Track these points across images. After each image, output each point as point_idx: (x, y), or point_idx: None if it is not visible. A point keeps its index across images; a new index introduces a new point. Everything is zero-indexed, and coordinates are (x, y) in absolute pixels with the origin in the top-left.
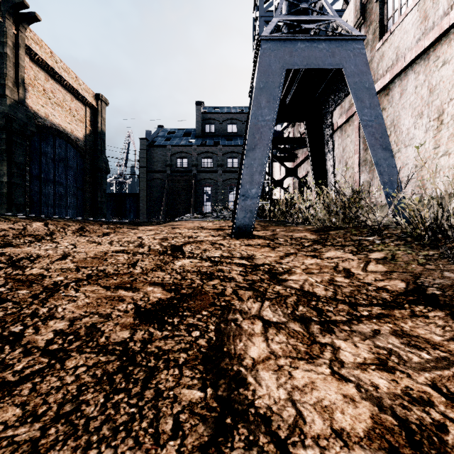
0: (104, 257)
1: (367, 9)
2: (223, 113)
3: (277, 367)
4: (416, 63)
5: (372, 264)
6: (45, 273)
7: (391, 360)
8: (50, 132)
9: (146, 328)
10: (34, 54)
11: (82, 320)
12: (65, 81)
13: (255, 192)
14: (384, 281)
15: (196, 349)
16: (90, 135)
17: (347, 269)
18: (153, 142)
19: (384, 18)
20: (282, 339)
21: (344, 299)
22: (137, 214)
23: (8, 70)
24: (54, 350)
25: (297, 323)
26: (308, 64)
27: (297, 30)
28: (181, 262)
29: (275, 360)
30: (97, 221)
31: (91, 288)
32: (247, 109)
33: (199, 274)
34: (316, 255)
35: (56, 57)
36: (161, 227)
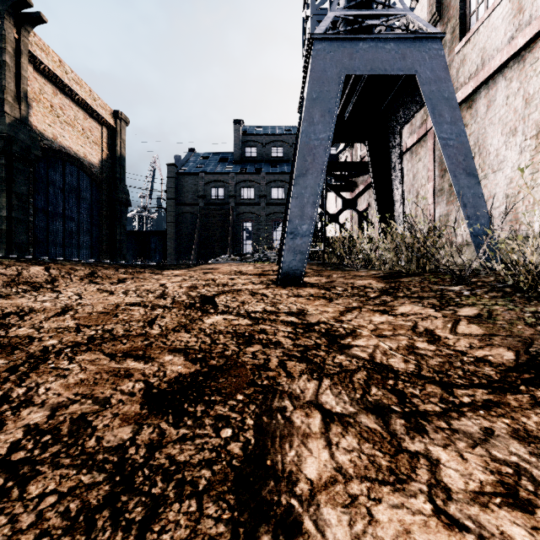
0: (115, 311)
1: (444, 3)
2: (267, 134)
3: (349, 498)
4: (507, 67)
5: (462, 324)
6: (34, 334)
7: (522, 487)
8: (58, 156)
9: (156, 423)
10: (39, 63)
11: (69, 408)
12: (77, 95)
13: (307, 229)
14: (483, 349)
15: (226, 461)
16: (107, 161)
17: (431, 331)
18: (183, 169)
19: (466, 13)
20: (352, 444)
21: (432, 375)
22: (163, 255)
23: (8, 82)
24: (18, 462)
25: (371, 416)
26: (372, 68)
27: (359, 26)
28: (213, 318)
29: (344, 484)
30: (113, 264)
31: (91, 356)
32: (295, 129)
33: (235, 336)
34: (387, 309)
35: (66, 66)
36: (190, 271)
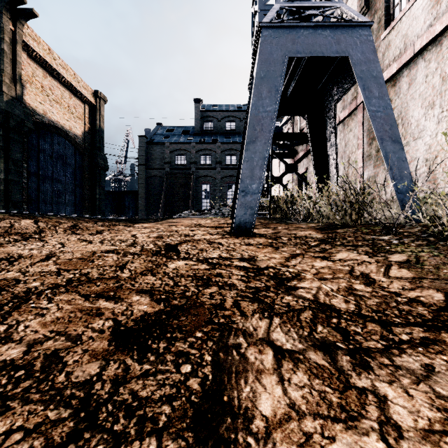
0: (91, 257)
1: None
2: (222, 110)
3: (303, 436)
4: (426, 50)
5: (394, 269)
6: (20, 277)
7: None
8: (48, 129)
9: (122, 359)
10: (32, 51)
11: (44, 344)
12: (63, 78)
13: (256, 187)
14: (414, 290)
15: (185, 397)
16: (89, 133)
17: (366, 275)
18: (152, 140)
19: (390, 6)
20: (303, 380)
21: (371, 315)
22: (136, 211)
23: (5, 66)
24: None
25: (319, 353)
26: (311, 51)
27: (300, 16)
28: (175, 264)
29: (298, 421)
30: (92, 218)
31: (68, 297)
32: (245, 107)
33: (194, 279)
34: (326, 256)
35: (54, 53)
36: (158, 224)
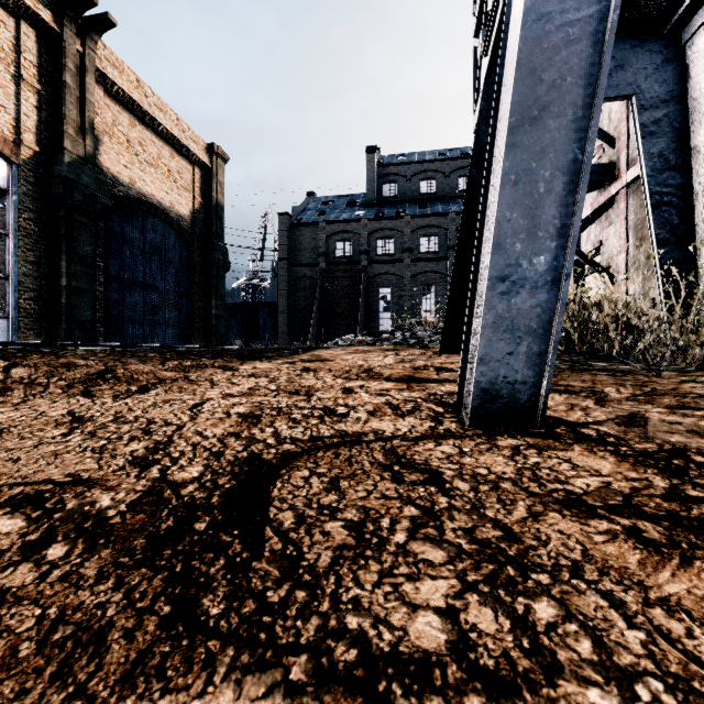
0: None
1: None
2: (412, 162)
3: None
4: None
5: None
6: None
7: None
8: (137, 207)
9: None
10: (111, 85)
11: None
12: (160, 125)
13: (548, 265)
14: None
15: None
16: (200, 211)
17: None
18: (299, 220)
19: None
20: None
21: None
22: (274, 334)
23: (69, 109)
24: None
25: None
26: None
27: None
28: None
29: None
30: (167, 352)
31: None
32: (453, 152)
33: None
34: None
35: (145, 87)
36: (284, 365)
